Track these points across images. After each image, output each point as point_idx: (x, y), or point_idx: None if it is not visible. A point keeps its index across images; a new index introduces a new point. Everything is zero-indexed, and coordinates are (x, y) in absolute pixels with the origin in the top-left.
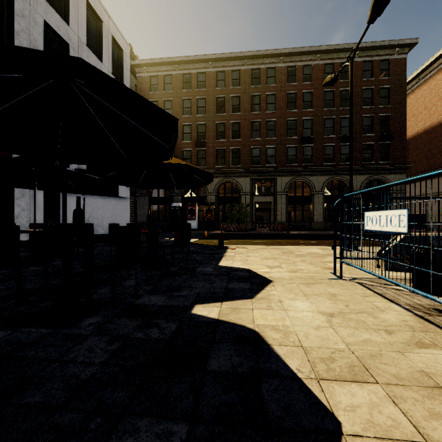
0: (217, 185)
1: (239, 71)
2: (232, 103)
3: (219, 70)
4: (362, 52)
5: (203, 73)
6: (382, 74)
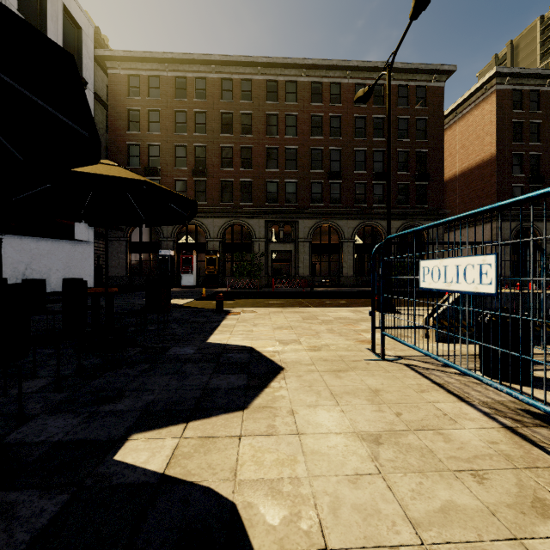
0: (223, 228)
1: (252, 81)
2: (242, 121)
3: (225, 77)
4: (397, 74)
5: (203, 79)
6: (419, 104)
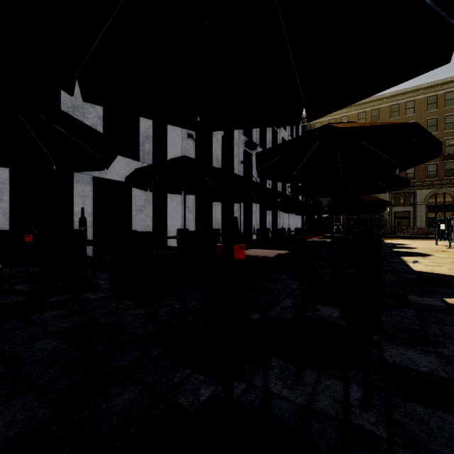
0: None
1: (379, 109)
2: None
3: (361, 111)
4: None
5: (346, 116)
6: None
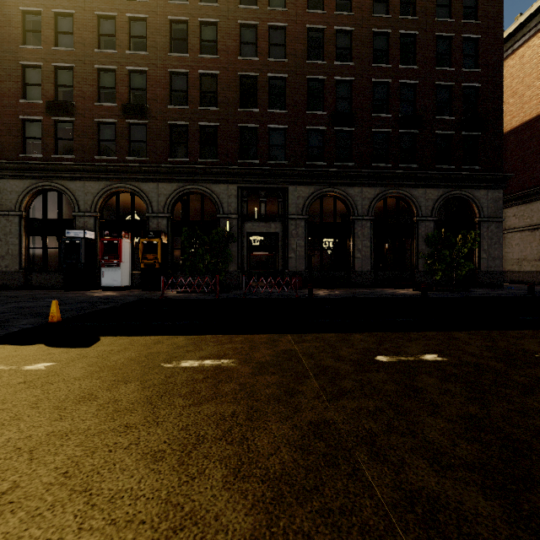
0: (172, 197)
1: None
2: (202, 36)
3: None
4: None
5: None
6: None
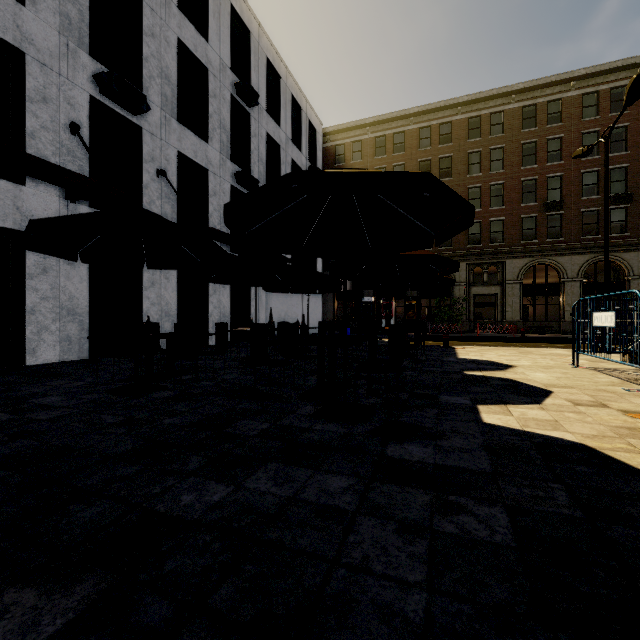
0: None
1: (451, 123)
2: (440, 166)
3: (423, 126)
4: None
5: (401, 133)
6: None
